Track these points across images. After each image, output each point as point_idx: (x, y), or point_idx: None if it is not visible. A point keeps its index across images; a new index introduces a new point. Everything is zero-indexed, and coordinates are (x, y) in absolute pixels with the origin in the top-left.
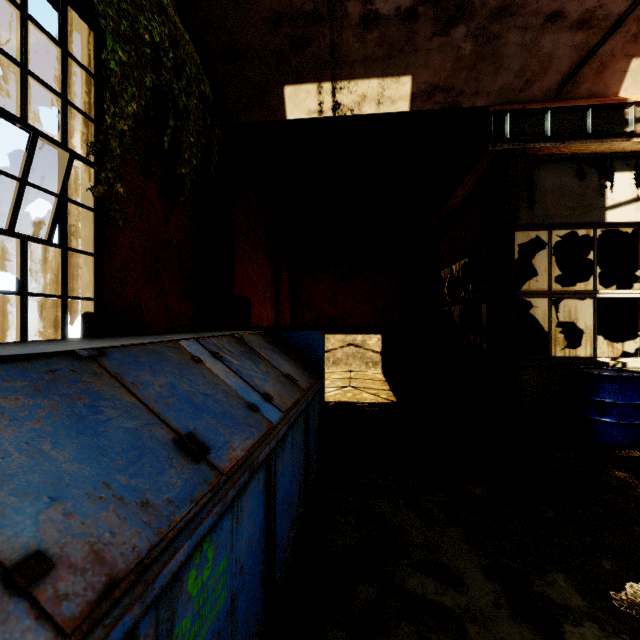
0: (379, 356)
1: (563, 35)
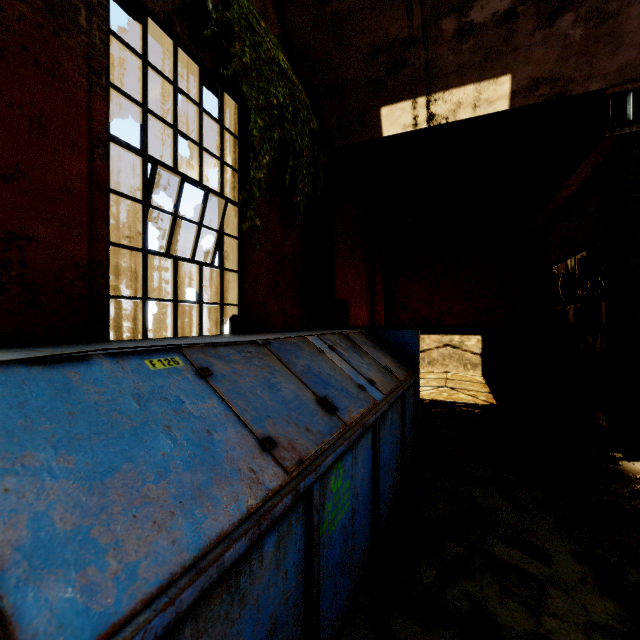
0: (479, 358)
1: None
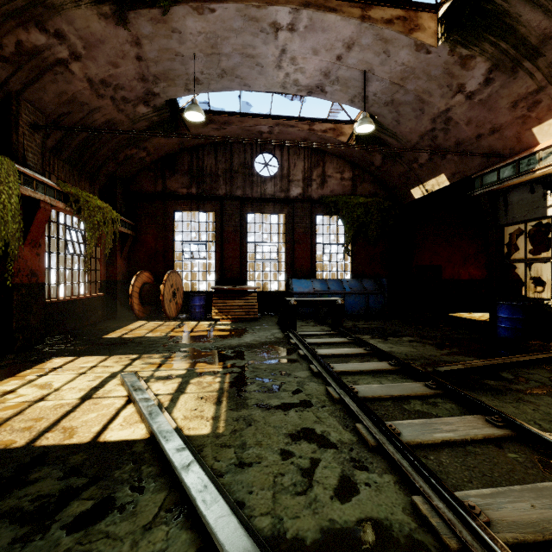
0: None
1: (489, 138)
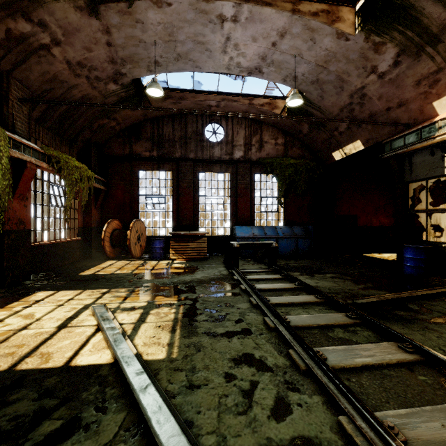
0: None
1: (396, 110)
